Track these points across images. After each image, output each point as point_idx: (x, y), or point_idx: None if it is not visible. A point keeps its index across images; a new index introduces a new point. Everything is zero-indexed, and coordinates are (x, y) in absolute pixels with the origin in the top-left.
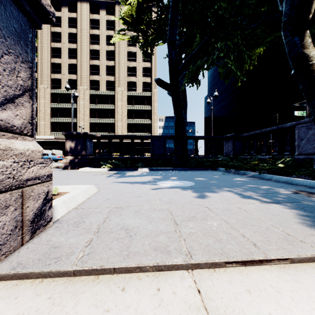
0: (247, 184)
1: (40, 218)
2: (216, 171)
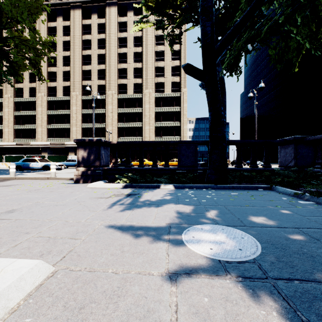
0: None
1: None
2: (273, 191)
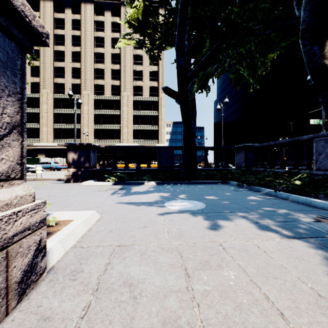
0: (263, 207)
1: (30, 274)
2: (228, 184)
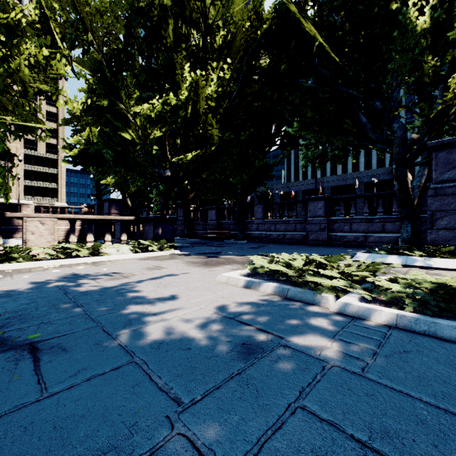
0: None
1: None
2: None
